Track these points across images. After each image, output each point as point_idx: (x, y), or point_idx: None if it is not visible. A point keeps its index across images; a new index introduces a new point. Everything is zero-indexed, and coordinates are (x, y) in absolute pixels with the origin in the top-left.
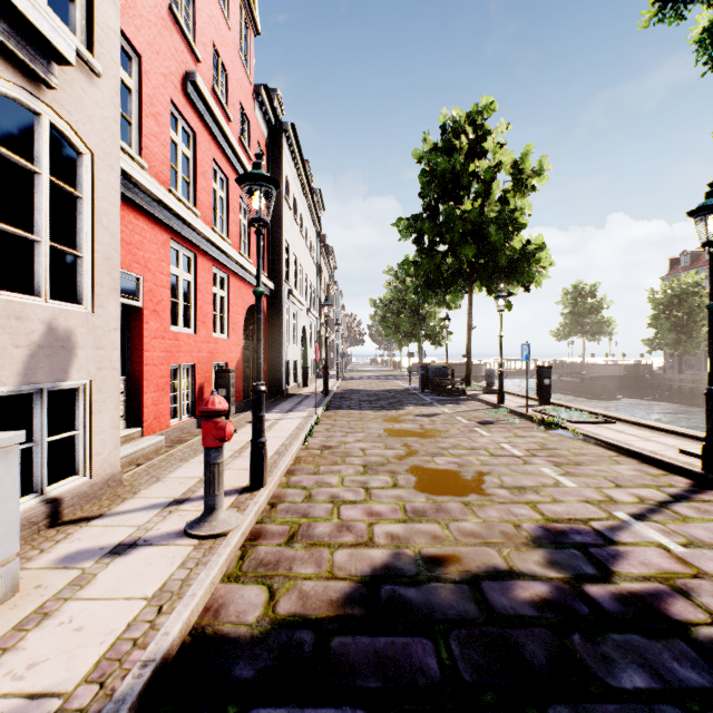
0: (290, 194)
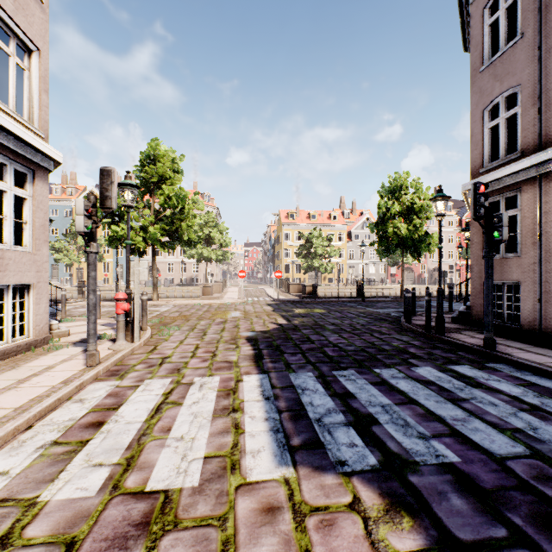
0: None
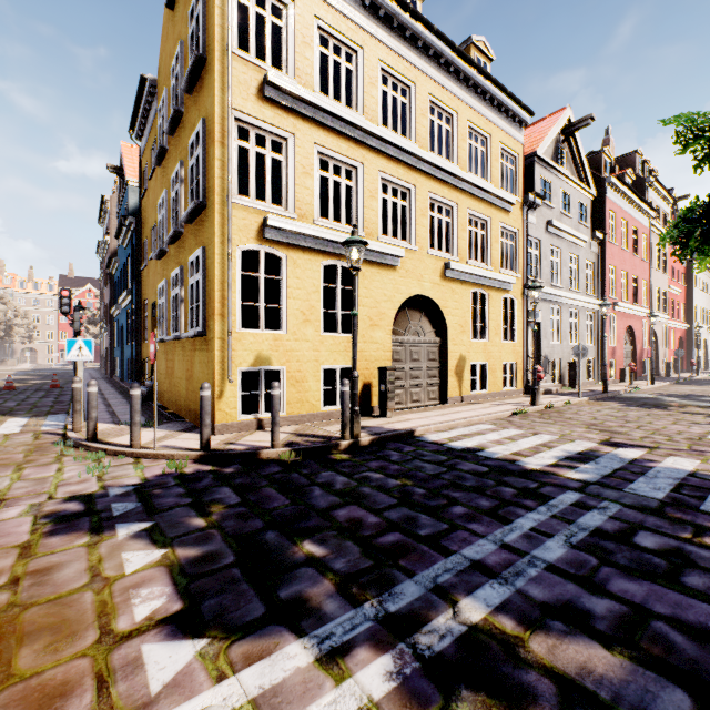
0: (696, 281)
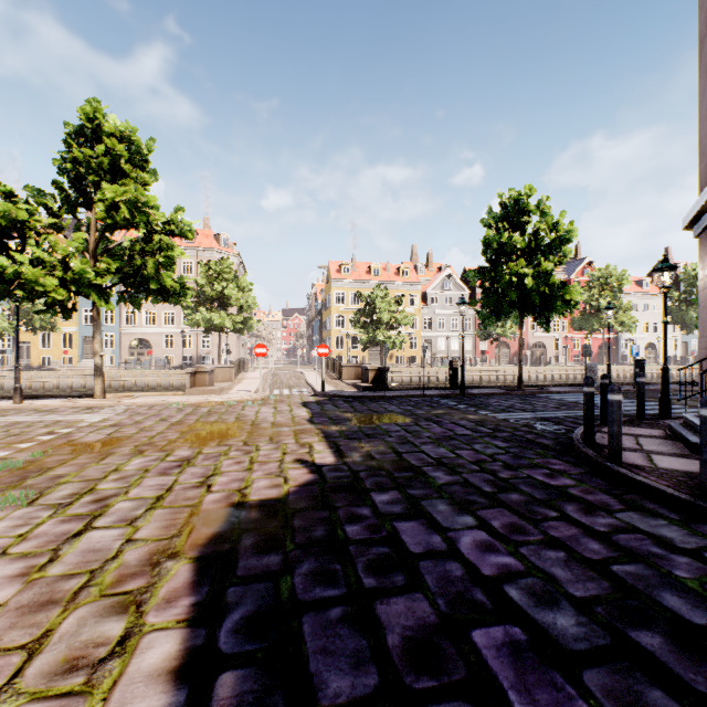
0: None
